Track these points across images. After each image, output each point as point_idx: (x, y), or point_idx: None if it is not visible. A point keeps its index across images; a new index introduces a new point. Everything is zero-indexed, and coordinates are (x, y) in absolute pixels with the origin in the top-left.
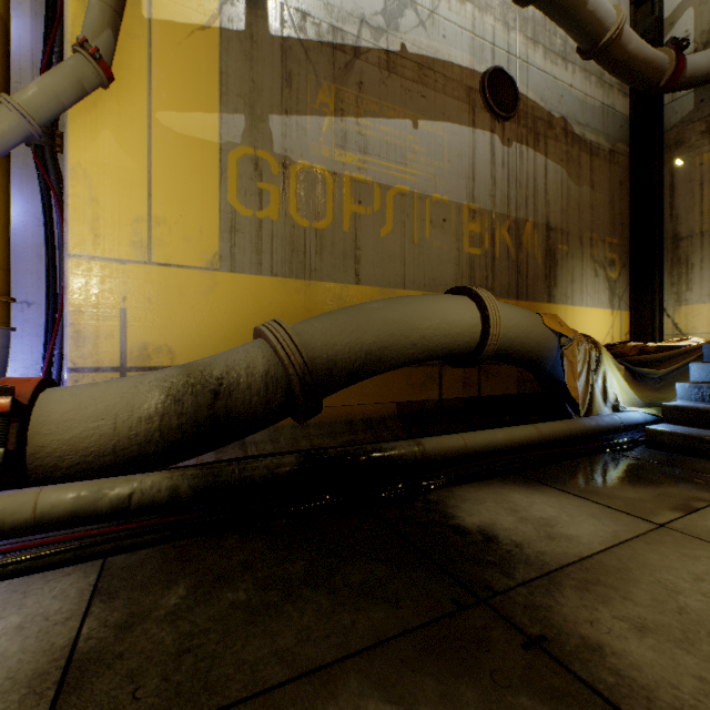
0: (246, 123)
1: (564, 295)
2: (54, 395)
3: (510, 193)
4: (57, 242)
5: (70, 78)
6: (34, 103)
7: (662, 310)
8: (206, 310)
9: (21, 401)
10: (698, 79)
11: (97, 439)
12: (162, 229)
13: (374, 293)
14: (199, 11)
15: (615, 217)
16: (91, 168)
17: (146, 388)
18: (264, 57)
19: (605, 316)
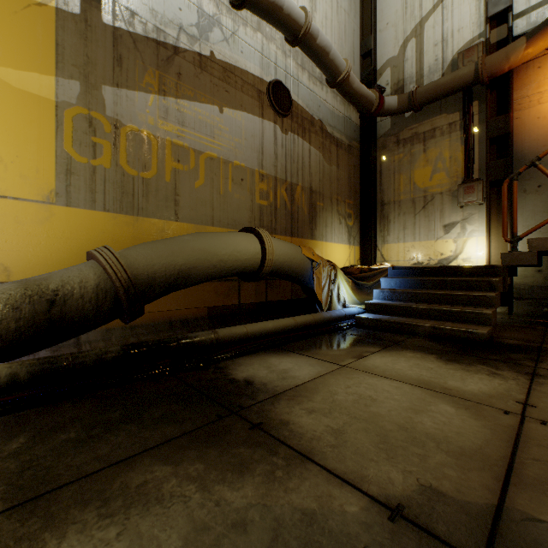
0: (81, 88)
1: (321, 235)
2: None
3: (287, 165)
4: None
5: None
6: None
7: (376, 246)
8: (43, 236)
9: None
10: (391, 111)
11: None
12: None
13: (190, 228)
14: None
15: (351, 187)
16: None
17: None
18: (98, 39)
19: (345, 249)
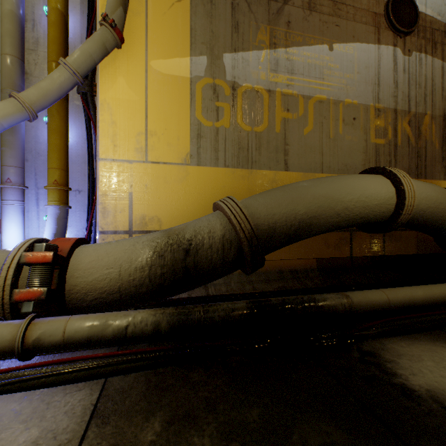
0: (208, 62)
1: None
2: (84, 250)
3: (410, 93)
4: (94, 152)
5: (98, 42)
6: (78, 61)
7: None
8: (182, 192)
9: (62, 254)
10: None
11: (108, 282)
12: (154, 138)
13: (298, 177)
14: None
15: None
16: (112, 102)
17: (140, 246)
18: (220, 13)
19: None
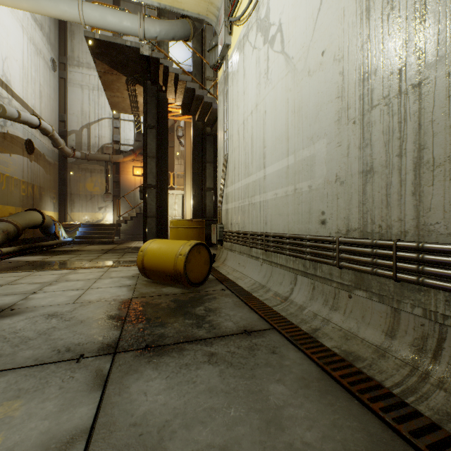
0: None
1: (44, 207)
2: None
3: (32, 176)
4: None
5: None
6: None
7: (68, 213)
8: None
9: None
10: (78, 158)
11: None
12: None
13: (1, 207)
14: None
15: (55, 184)
16: None
17: None
18: None
19: (53, 214)
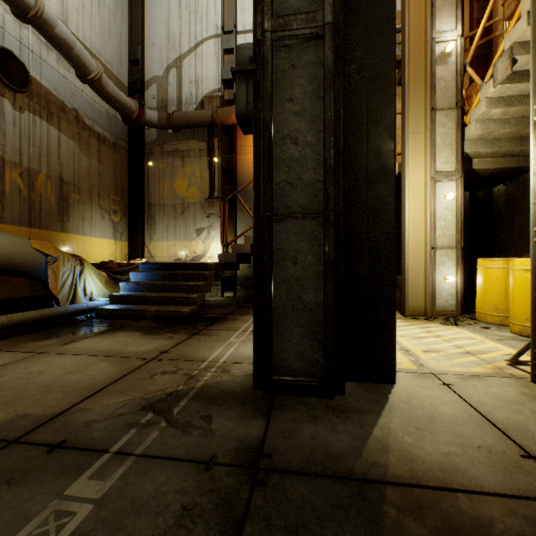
0: None
1: (76, 228)
2: None
3: (24, 148)
4: None
5: None
6: None
7: (145, 243)
8: None
9: None
10: (153, 124)
11: None
12: None
13: None
14: None
15: (118, 184)
16: None
17: None
18: None
19: (110, 244)
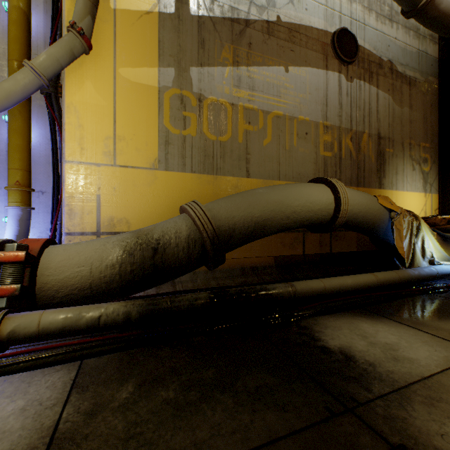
0: (175, 73)
1: (390, 183)
2: (54, 250)
3: (352, 114)
4: (59, 153)
5: (65, 48)
6: (44, 65)
7: None
8: (150, 195)
9: (33, 253)
10: None
11: (79, 279)
12: (122, 143)
13: (259, 183)
14: (145, 2)
15: (427, 129)
16: (79, 105)
17: (111, 246)
18: (187, 29)
19: (420, 198)
